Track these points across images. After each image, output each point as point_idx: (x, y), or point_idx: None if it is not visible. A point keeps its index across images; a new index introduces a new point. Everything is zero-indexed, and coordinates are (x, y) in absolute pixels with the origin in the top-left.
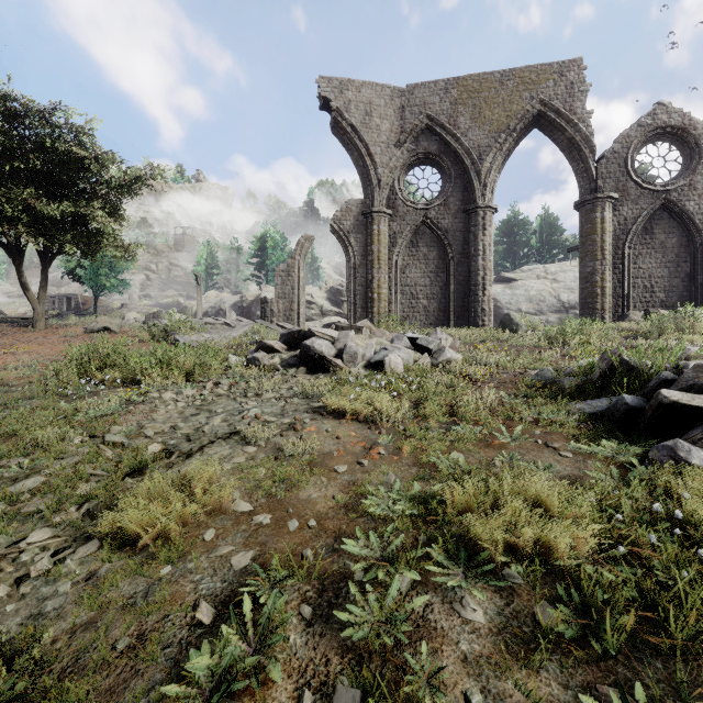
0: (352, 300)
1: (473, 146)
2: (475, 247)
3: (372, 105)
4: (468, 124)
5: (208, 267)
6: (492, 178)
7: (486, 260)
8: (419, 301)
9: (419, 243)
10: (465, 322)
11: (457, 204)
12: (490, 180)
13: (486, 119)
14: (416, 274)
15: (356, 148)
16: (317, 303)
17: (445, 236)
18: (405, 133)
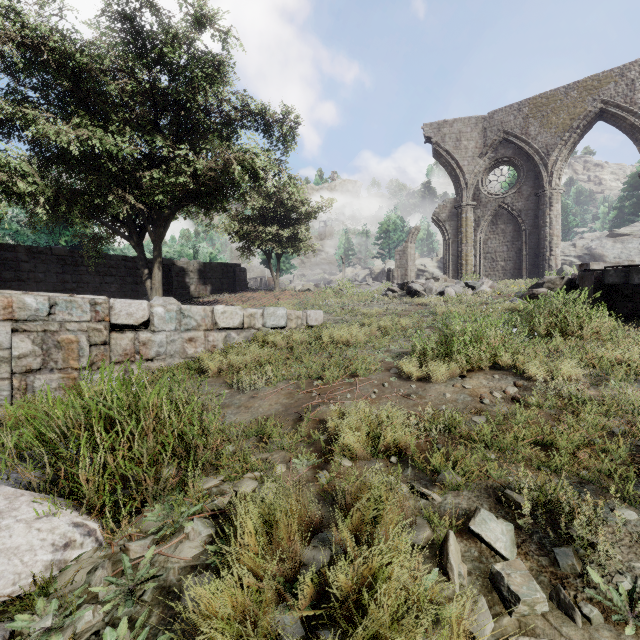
0: (446, 266)
1: (542, 146)
2: (543, 220)
3: (461, 133)
4: (537, 131)
5: (345, 250)
6: (559, 167)
7: (552, 229)
8: (497, 263)
9: (497, 222)
10: (535, 276)
11: (529, 190)
12: (556, 169)
13: (552, 124)
14: (496, 244)
15: (449, 165)
16: (429, 271)
17: (518, 215)
18: (486, 147)
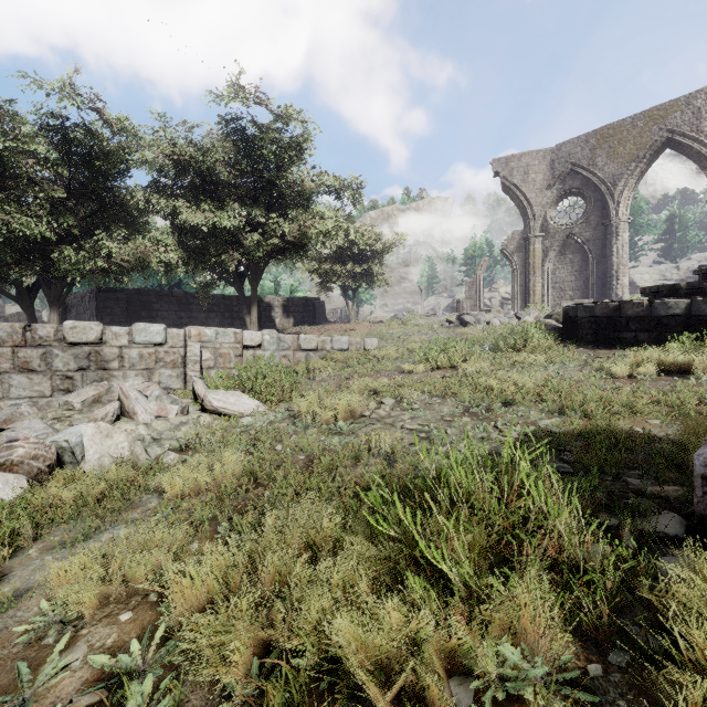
0: (514, 296)
1: (608, 177)
2: (610, 250)
3: (529, 167)
4: (604, 162)
5: (428, 278)
6: (626, 196)
7: (618, 258)
8: (566, 293)
9: (566, 252)
10: None
11: (596, 220)
12: (623, 199)
13: (618, 155)
14: (564, 274)
15: (517, 198)
16: None
17: (586, 245)
18: (554, 179)
